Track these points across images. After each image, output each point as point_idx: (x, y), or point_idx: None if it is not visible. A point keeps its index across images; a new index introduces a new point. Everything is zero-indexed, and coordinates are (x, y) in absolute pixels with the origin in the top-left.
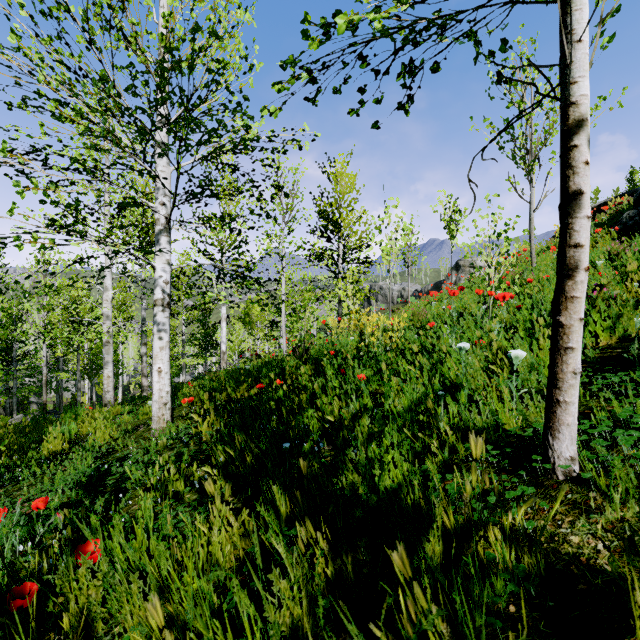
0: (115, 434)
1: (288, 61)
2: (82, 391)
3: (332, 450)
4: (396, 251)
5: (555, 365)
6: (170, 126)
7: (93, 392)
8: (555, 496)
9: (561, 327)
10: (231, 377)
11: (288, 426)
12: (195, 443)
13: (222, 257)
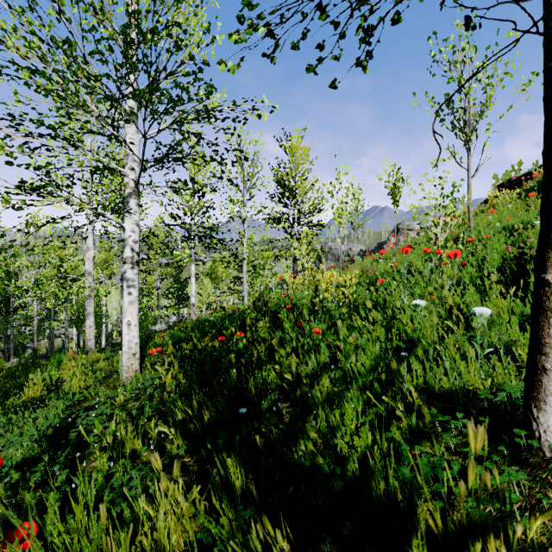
0: (89, 381)
1: (244, 2)
2: (72, 337)
3: (290, 406)
4: (347, 214)
5: (540, 328)
6: (135, 92)
7: (81, 338)
8: (547, 479)
9: (548, 286)
10: (198, 328)
11: (247, 378)
12: (159, 394)
13: (192, 221)
